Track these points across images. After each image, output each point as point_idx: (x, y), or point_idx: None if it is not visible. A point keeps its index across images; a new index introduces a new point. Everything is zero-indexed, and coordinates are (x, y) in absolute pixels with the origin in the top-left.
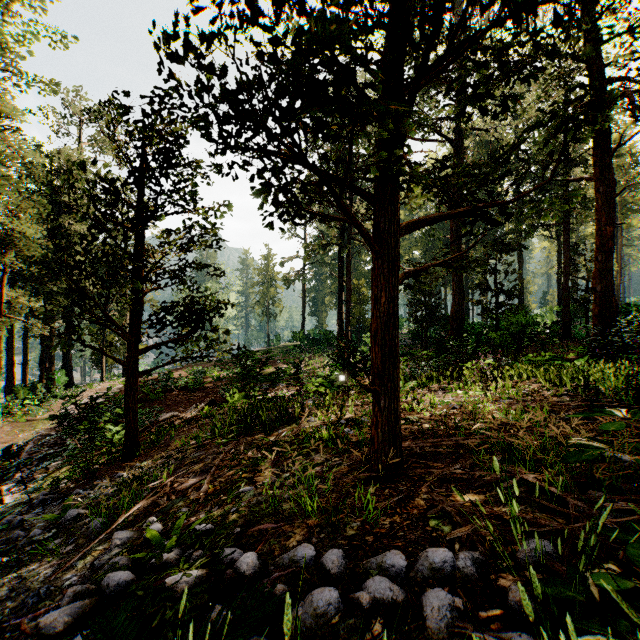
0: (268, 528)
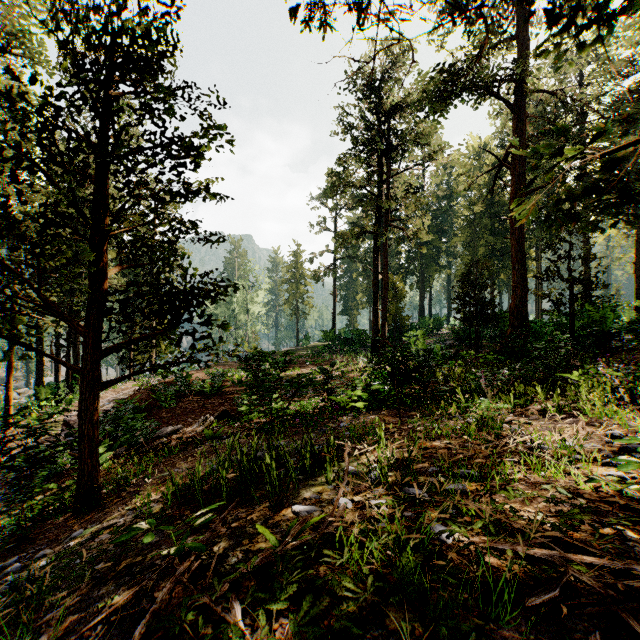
0: None
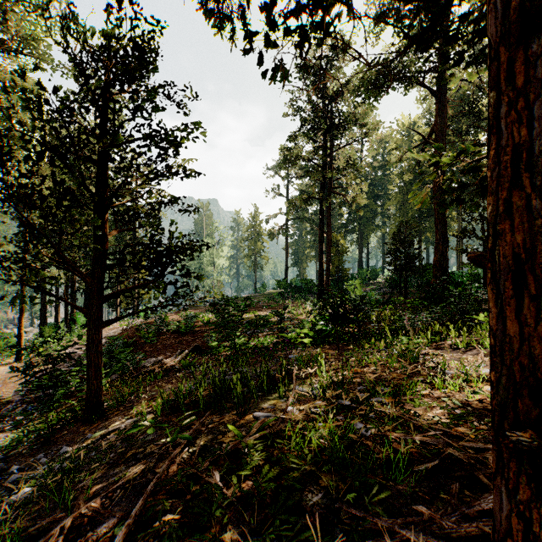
0: None
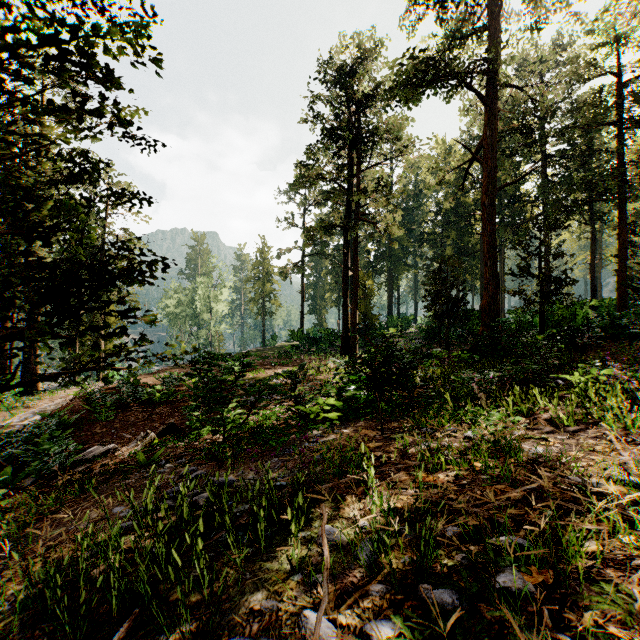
0: None
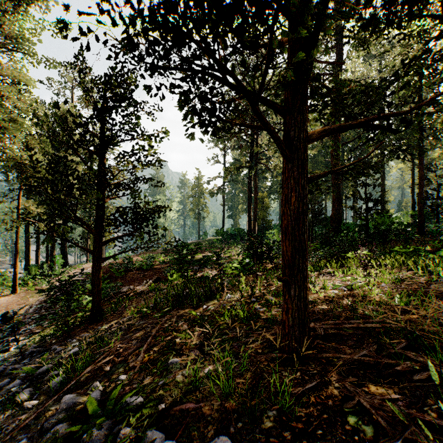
0: (189, 408)
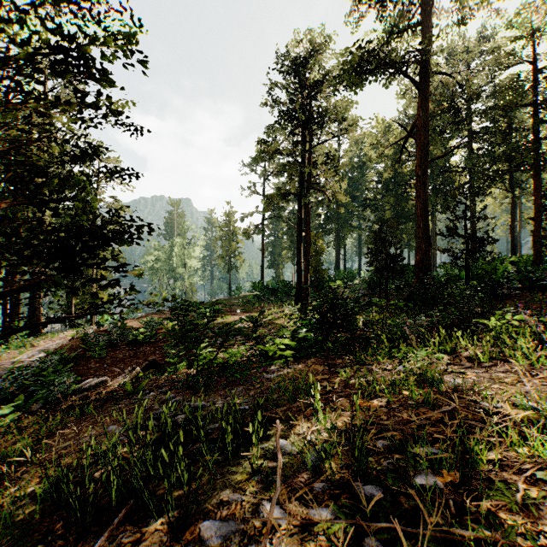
0: None
